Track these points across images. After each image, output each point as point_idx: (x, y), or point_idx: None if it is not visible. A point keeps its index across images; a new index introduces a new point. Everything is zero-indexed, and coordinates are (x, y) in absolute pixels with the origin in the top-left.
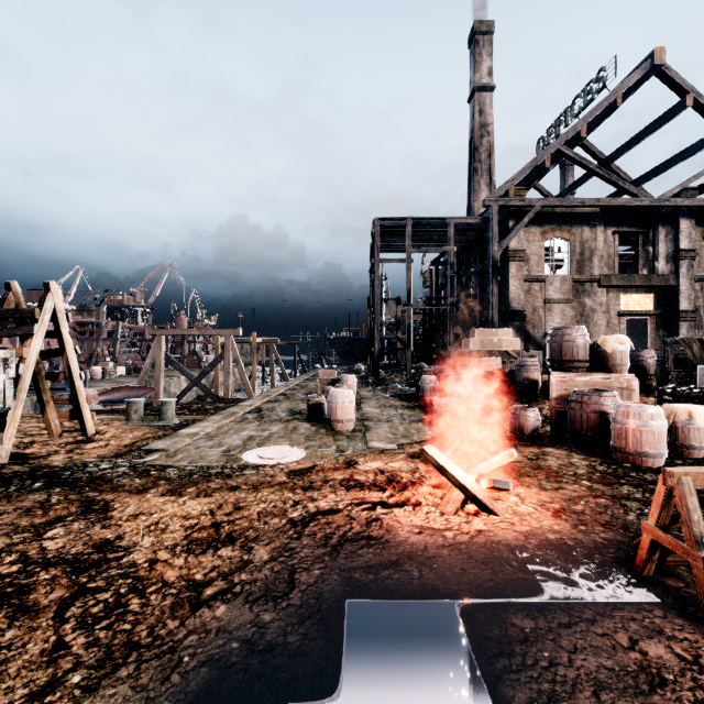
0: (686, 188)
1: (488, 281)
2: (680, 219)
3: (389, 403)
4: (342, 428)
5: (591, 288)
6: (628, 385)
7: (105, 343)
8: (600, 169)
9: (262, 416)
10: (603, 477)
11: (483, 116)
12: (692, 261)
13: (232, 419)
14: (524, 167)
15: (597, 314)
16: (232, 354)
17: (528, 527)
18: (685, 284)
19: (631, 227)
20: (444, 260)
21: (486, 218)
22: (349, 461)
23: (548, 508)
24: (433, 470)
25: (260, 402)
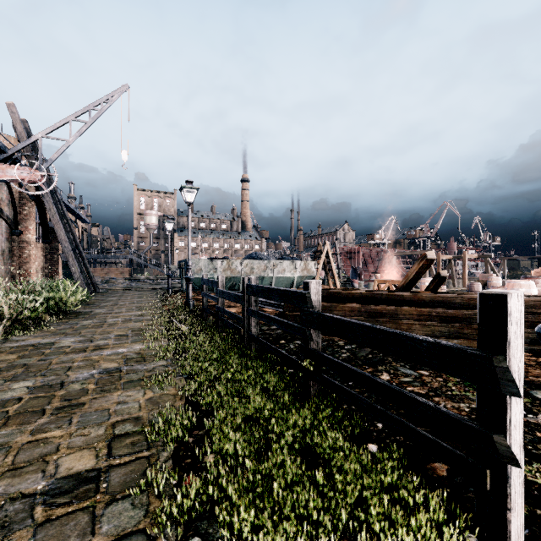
0: None
1: None
2: None
3: None
4: None
5: None
6: None
7: None
8: None
9: None
10: None
11: None
12: None
13: None
14: None
15: None
16: None
17: None
18: None
19: None
20: None
21: None
22: None
23: None
24: None
25: None
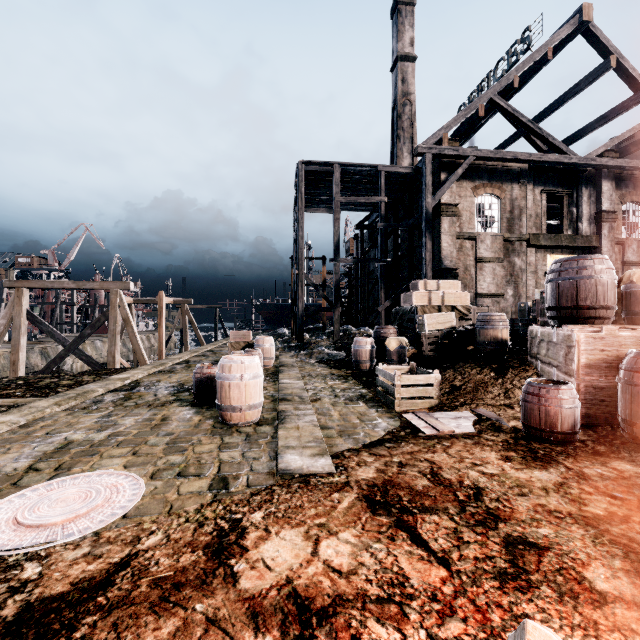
0: (608, 150)
1: (421, 236)
2: (602, 181)
3: (316, 371)
4: (240, 419)
5: (520, 248)
6: None
7: None
8: (531, 123)
9: (129, 396)
10: None
11: (405, 84)
12: (613, 223)
13: (74, 404)
14: (458, 115)
15: (526, 274)
16: (120, 313)
17: None
18: (607, 245)
19: (557, 187)
20: (369, 223)
21: (419, 168)
22: (225, 530)
23: None
24: (451, 586)
25: (143, 373)
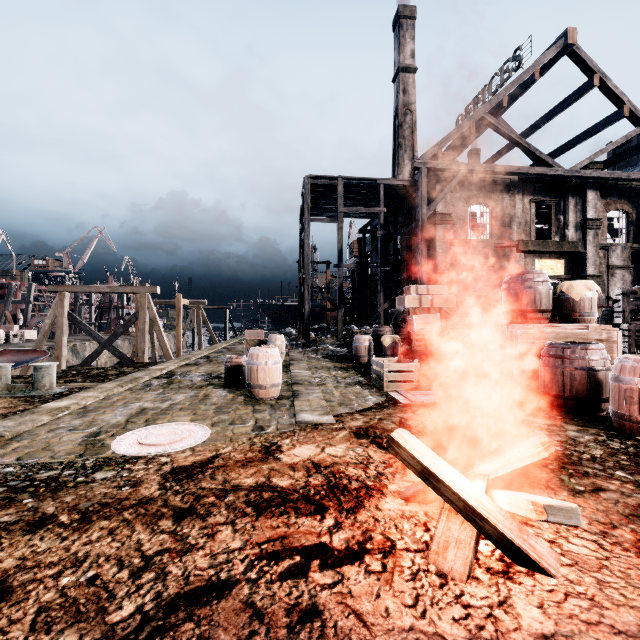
0: (593, 162)
1: (417, 243)
2: (587, 190)
3: (321, 364)
4: (265, 395)
5: (510, 253)
6: (609, 336)
7: (18, 307)
8: (519, 139)
9: (171, 381)
10: (636, 463)
11: (406, 95)
12: (597, 229)
13: (131, 386)
14: (451, 132)
15: None
16: (148, 314)
17: (632, 612)
18: (592, 251)
19: (545, 196)
20: (372, 228)
21: (415, 181)
22: (268, 445)
23: (620, 543)
24: (394, 459)
25: (175, 365)
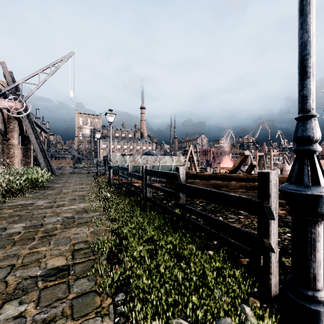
0: None
1: None
2: None
3: None
4: None
5: None
6: None
7: None
8: None
9: None
10: None
11: None
12: None
13: None
14: None
15: None
16: (249, 158)
17: None
18: None
19: None
20: None
21: None
22: None
23: None
24: None
25: None
